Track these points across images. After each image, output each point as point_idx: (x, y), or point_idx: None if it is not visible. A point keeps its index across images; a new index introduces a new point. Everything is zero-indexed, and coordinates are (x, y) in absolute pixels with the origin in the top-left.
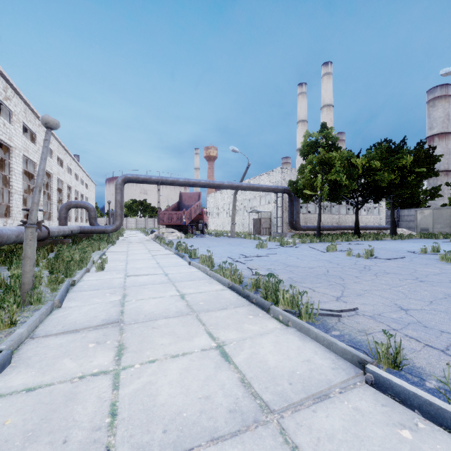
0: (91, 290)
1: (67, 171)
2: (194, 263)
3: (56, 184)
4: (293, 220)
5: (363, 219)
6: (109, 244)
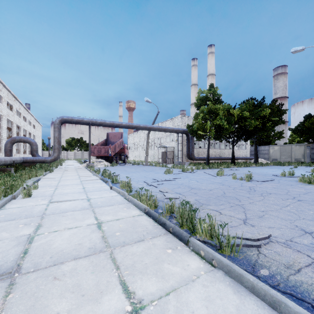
0: (5, 221)
1: (16, 114)
2: (114, 188)
3: (6, 123)
4: (189, 153)
5: (236, 152)
6: (47, 171)
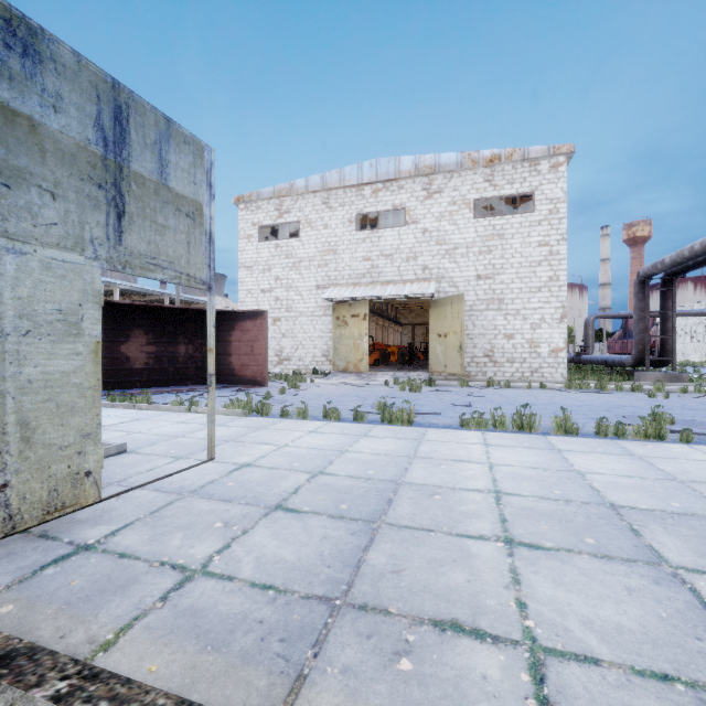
0: None
1: None
2: (705, 374)
3: None
4: None
5: None
6: None
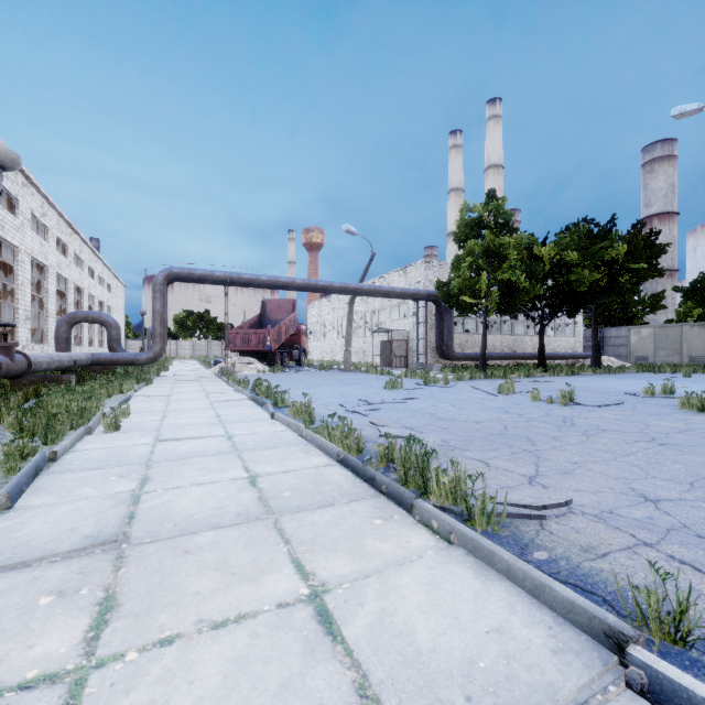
0: (84, 470)
1: (75, 263)
2: (280, 415)
3: (55, 283)
4: (443, 343)
5: (550, 342)
6: (141, 383)
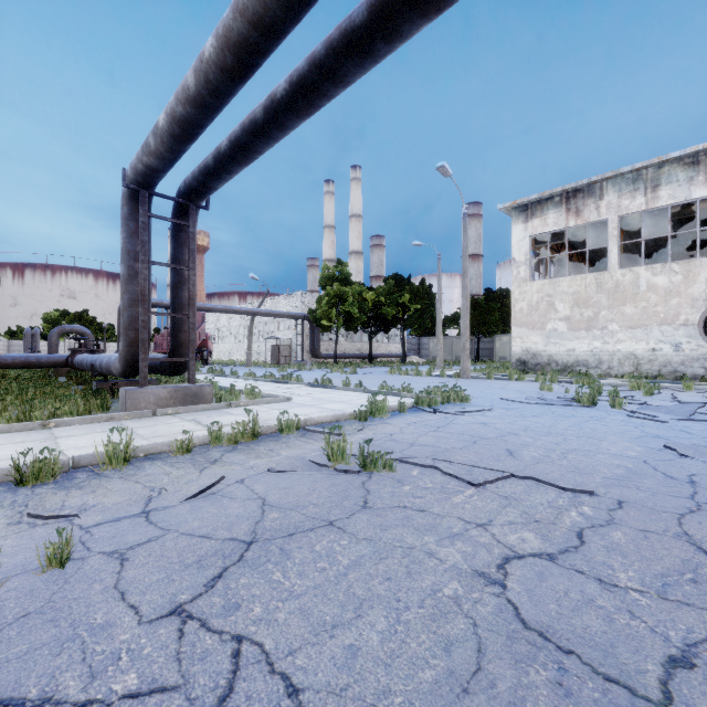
0: None
1: None
2: (242, 377)
3: None
4: (314, 348)
5: (386, 347)
6: None
